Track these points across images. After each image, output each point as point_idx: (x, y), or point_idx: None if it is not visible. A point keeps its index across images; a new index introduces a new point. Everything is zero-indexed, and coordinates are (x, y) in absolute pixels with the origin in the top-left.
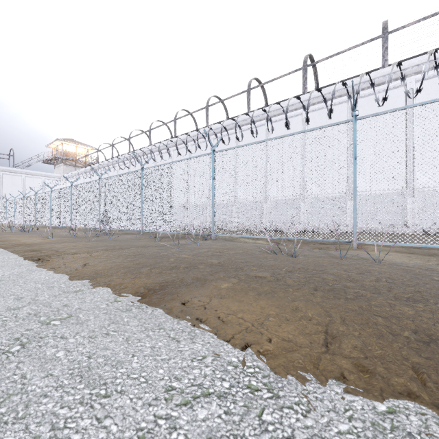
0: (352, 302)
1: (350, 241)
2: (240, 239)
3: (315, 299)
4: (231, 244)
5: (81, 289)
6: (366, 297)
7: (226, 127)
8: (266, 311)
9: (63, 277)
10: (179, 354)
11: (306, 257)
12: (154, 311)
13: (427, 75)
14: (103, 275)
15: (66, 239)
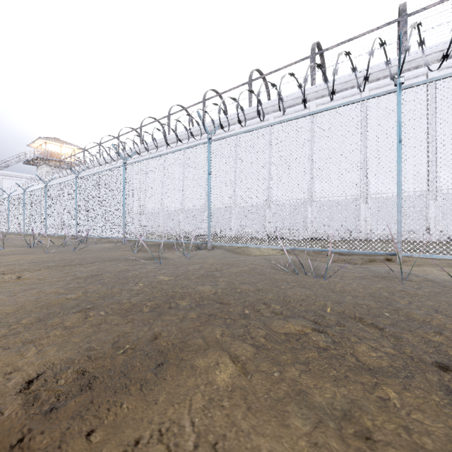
0: None
1: (392, 253)
2: (242, 248)
3: None
4: (232, 256)
5: None
6: None
7: (224, 110)
8: None
9: None
10: None
11: (344, 279)
12: None
13: (451, 62)
14: None
15: (21, 249)
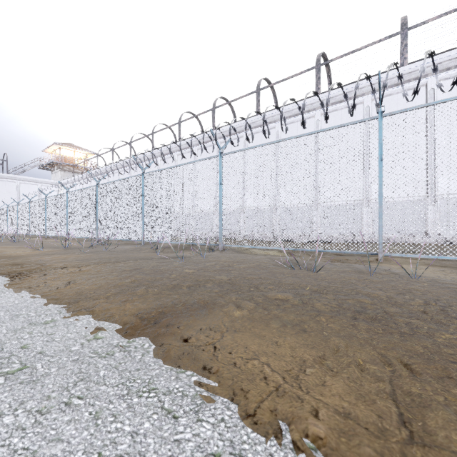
0: (411, 340)
1: (375, 253)
2: (250, 249)
3: (359, 334)
4: (241, 256)
5: (54, 319)
6: (424, 330)
7: (234, 127)
8: (298, 354)
9: (37, 300)
10: (175, 451)
11: (329, 272)
12: (145, 356)
13: (449, 74)
14: (88, 297)
15: (57, 250)
